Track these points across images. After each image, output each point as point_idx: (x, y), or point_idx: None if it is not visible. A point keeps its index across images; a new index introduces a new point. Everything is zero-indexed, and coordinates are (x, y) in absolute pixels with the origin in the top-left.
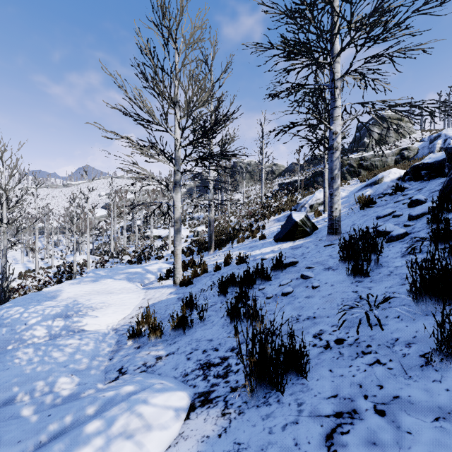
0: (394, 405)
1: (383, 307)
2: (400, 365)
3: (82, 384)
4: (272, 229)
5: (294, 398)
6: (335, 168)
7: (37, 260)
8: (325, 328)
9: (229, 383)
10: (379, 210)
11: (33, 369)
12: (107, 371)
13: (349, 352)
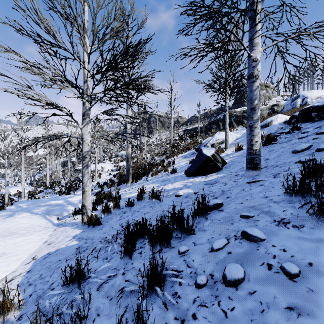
0: None
1: None
2: None
3: None
4: (181, 164)
5: None
6: (255, 98)
7: None
8: None
9: None
10: (287, 146)
11: None
12: None
13: None
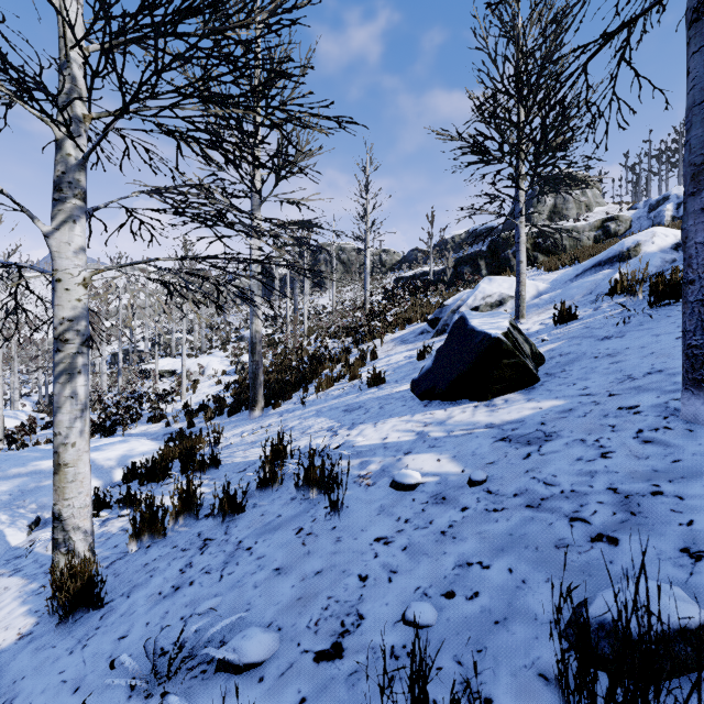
0: None
1: None
2: None
3: None
4: (395, 360)
5: None
6: None
7: None
8: None
9: None
10: None
11: None
12: None
13: None
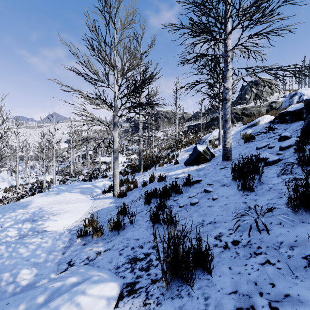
0: (286, 303)
1: (267, 215)
2: (287, 265)
3: (38, 275)
4: (183, 157)
5: (202, 292)
6: (227, 113)
7: (18, 179)
8: (224, 231)
9: (150, 275)
10: (258, 144)
11: (2, 263)
12: (60, 263)
13: (243, 252)
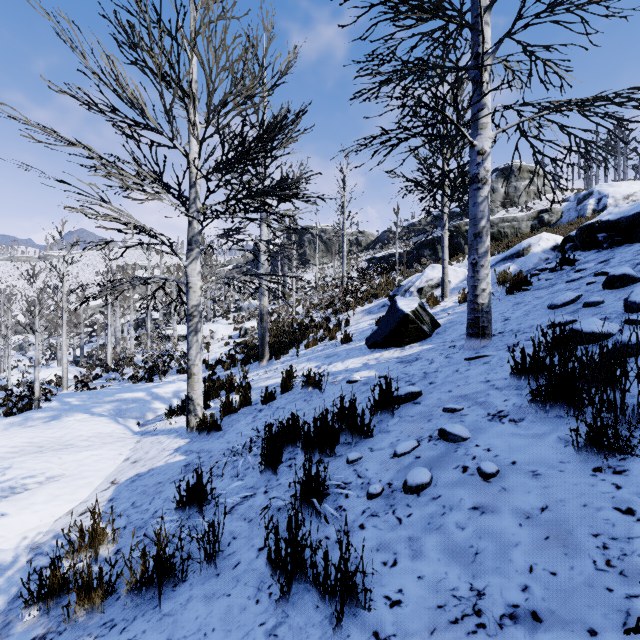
0: None
1: None
2: None
3: None
4: (361, 326)
5: None
6: (481, 216)
7: None
8: None
9: None
10: (544, 295)
11: None
12: None
13: None
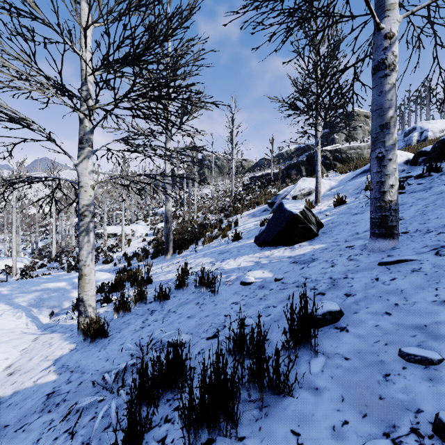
0: None
1: None
2: None
3: None
4: (248, 226)
5: None
6: (388, 105)
7: None
8: None
9: None
10: (428, 196)
11: None
12: None
13: None
